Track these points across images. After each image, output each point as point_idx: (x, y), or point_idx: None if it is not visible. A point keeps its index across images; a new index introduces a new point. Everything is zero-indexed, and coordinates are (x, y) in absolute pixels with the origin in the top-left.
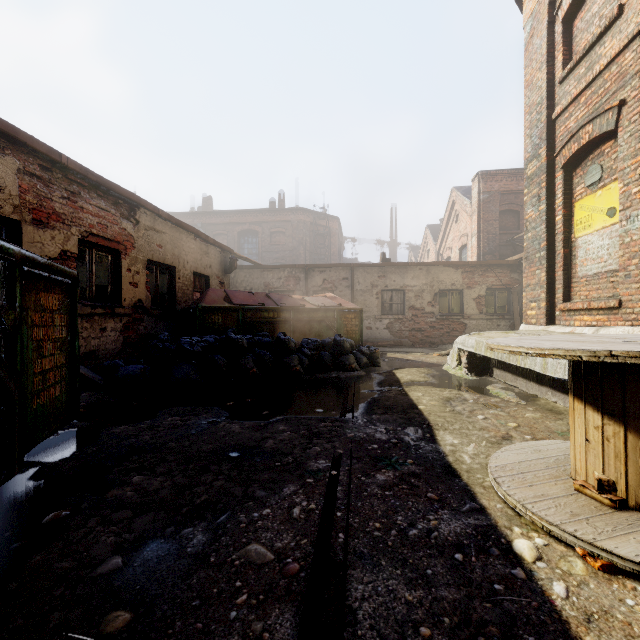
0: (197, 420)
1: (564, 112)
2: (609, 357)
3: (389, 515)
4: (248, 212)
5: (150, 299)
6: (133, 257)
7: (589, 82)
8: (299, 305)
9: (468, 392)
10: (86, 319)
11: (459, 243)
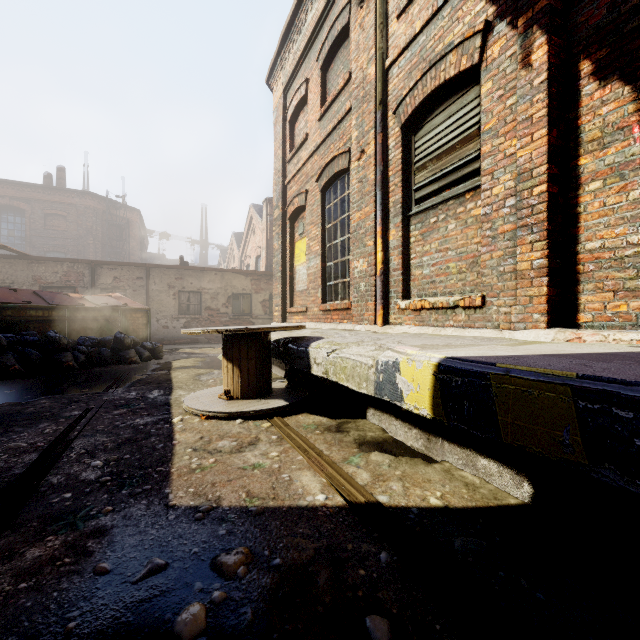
0: None
1: (290, 183)
2: (208, 332)
3: (113, 423)
4: (8, 183)
5: None
6: None
7: (297, 171)
8: (77, 304)
9: (220, 369)
10: None
11: (255, 253)
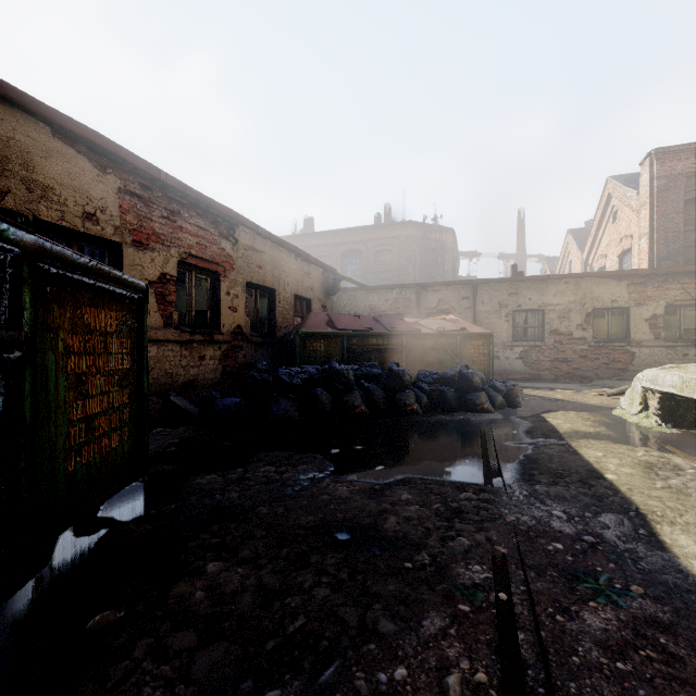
0: (295, 473)
1: None
2: None
3: None
4: (351, 230)
5: (249, 325)
6: (232, 279)
7: None
8: (413, 330)
9: (677, 454)
10: (185, 346)
11: (618, 248)
